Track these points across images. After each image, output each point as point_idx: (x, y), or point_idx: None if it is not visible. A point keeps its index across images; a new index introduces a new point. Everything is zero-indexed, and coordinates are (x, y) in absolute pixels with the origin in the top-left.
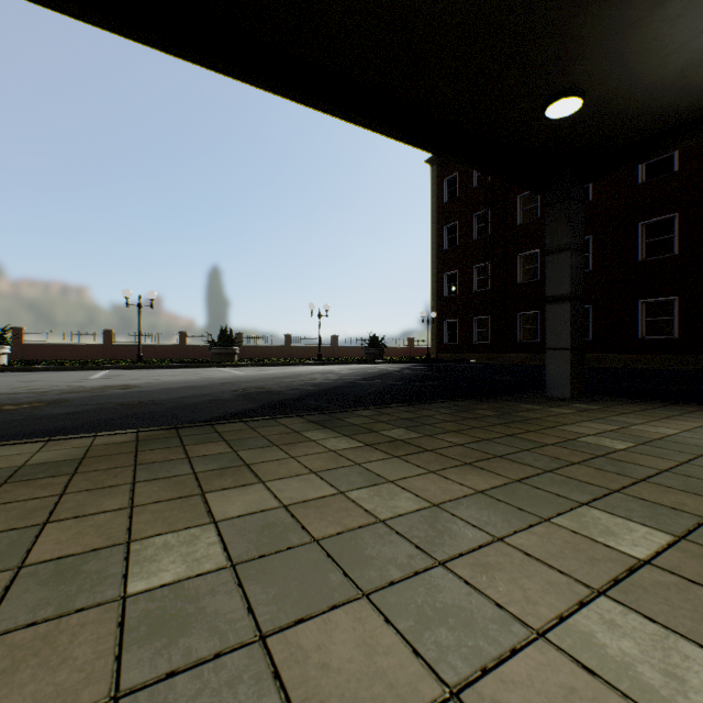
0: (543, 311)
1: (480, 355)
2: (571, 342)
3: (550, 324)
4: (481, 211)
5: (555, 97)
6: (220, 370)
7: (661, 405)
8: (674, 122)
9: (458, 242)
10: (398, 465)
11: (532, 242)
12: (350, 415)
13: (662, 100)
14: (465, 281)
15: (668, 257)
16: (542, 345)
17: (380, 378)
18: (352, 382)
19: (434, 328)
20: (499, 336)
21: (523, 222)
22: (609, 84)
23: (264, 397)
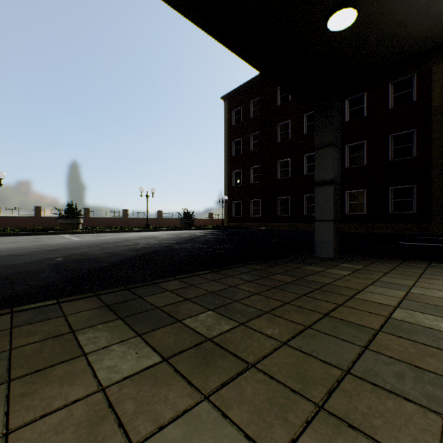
0: (292, 196)
1: (255, 224)
2: (334, 215)
3: (318, 202)
4: (255, 132)
5: (338, 6)
6: (61, 237)
7: (399, 263)
8: (407, 54)
9: (241, 151)
10: (210, 437)
11: (286, 153)
12: (156, 290)
13: (407, 29)
14: (245, 177)
15: (361, 166)
16: (291, 218)
17: (190, 242)
18: (167, 246)
19: (226, 207)
20: (266, 212)
21: (280, 141)
22: (378, 2)
23: (77, 266)
